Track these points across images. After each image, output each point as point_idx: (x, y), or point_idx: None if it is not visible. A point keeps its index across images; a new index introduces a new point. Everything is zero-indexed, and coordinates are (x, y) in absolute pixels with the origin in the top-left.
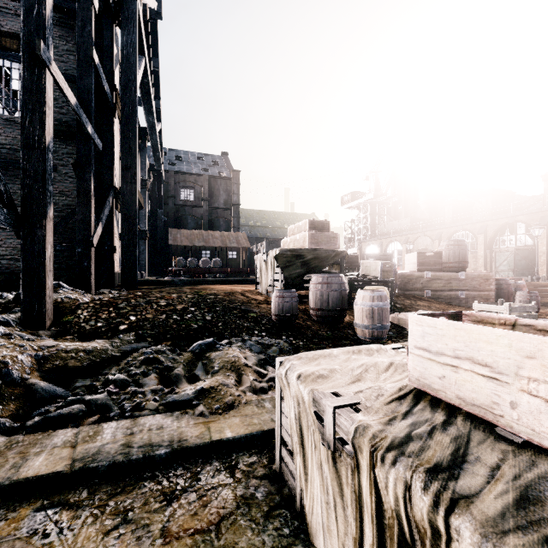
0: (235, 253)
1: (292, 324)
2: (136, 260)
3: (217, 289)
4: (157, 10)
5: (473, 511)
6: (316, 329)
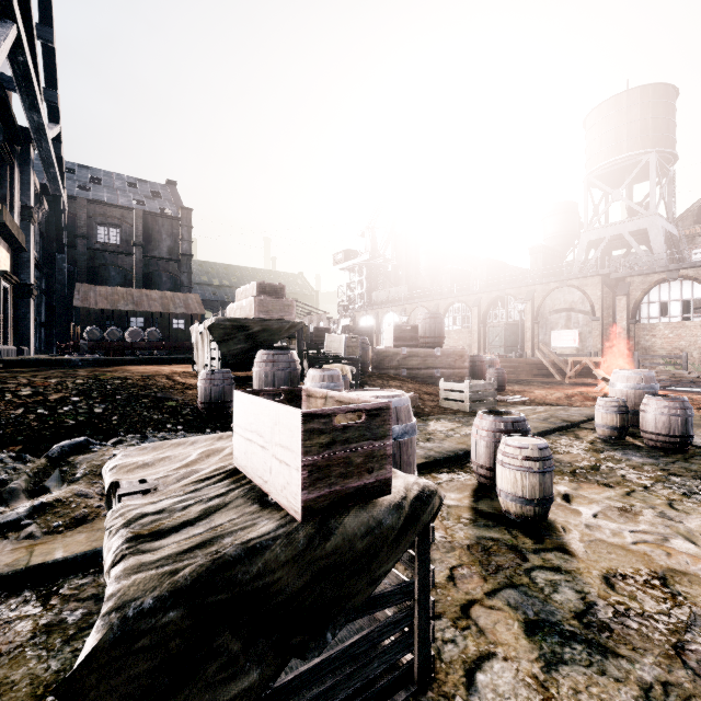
0: (183, 322)
1: (224, 414)
2: None
3: (134, 371)
4: None
5: (129, 561)
6: None
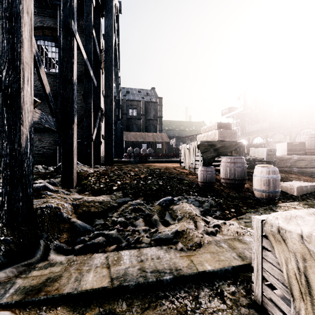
0: (161, 145)
1: (212, 188)
2: (112, 149)
3: (158, 166)
4: (119, 8)
5: None
6: (227, 191)
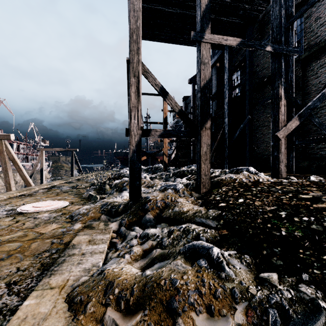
0: None
1: None
2: None
3: None
4: None
5: None
6: None
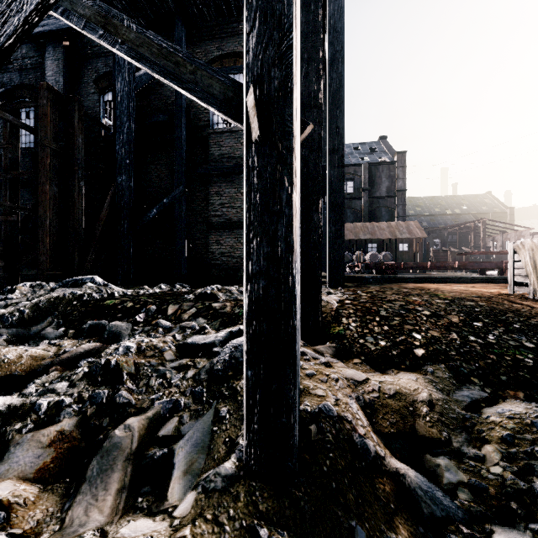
0: (407, 245)
1: None
2: (343, 254)
3: (449, 291)
4: None
5: None
6: None
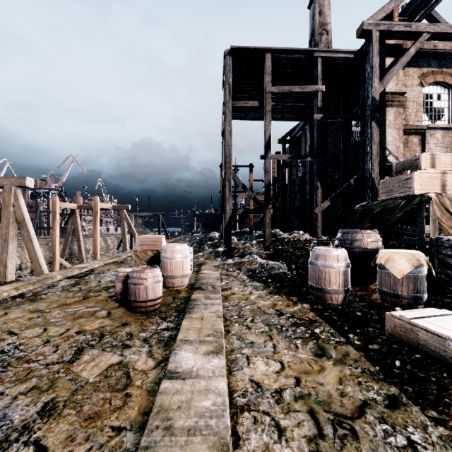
0: None
1: None
2: None
3: None
4: None
5: None
6: None
